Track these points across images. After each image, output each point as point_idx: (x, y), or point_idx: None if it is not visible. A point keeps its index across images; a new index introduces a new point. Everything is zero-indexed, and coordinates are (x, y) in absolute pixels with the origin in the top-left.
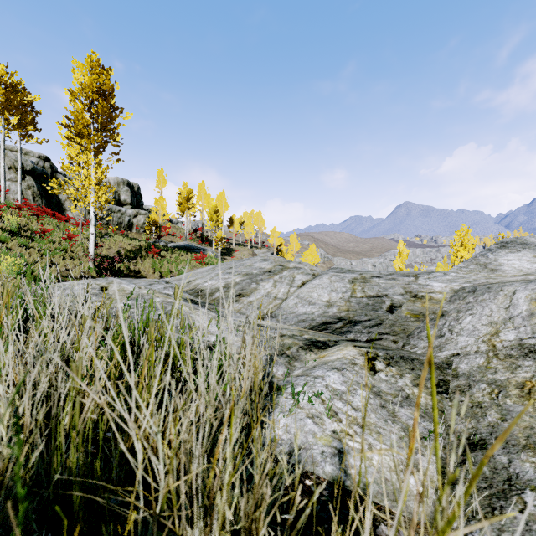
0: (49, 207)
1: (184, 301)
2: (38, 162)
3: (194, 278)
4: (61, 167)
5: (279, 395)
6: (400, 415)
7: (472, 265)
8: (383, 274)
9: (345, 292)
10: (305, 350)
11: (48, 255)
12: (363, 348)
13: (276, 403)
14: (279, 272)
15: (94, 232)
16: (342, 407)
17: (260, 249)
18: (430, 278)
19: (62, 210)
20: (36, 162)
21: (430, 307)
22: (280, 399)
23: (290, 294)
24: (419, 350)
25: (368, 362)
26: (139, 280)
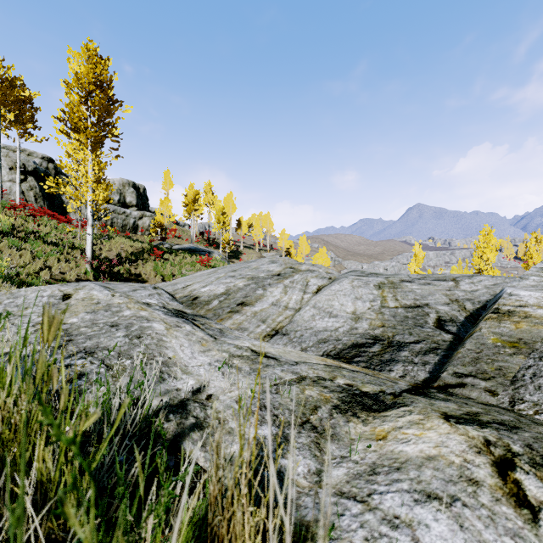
0: (52, 208)
1: (166, 314)
2: (42, 163)
3: (191, 282)
4: (58, 164)
5: None
6: None
7: None
8: (413, 278)
9: (373, 301)
10: (343, 414)
11: (42, 257)
12: (468, 428)
13: None
14: (290, 276)
15: (91, 233)
16: None
17: (269, 252)
18: (475, 283)
19: (65, 212)
20: (39, 163)
21: (532, 331)
22: None
23: (304, 302)
24: None
25: (501, 474)
26: (124, 285)
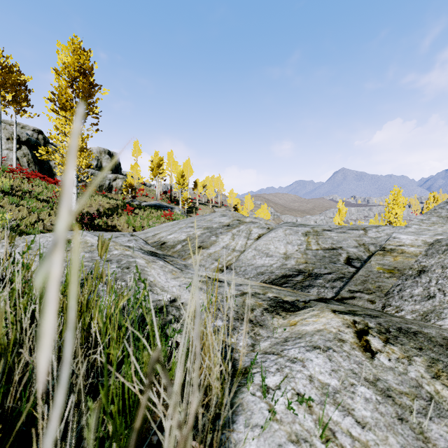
0: (42, 172)
1: (143, 254)
2: (33, 135)
3: (159, 231)
4: (48, 136)
5: (243, 387)
6: (434, 438)
7: (434, 218)
8: (333, 227)
9: (300, 245)
10: (270, 313)
11: (36, 211)
12: (345, 316)
13: (240, 403)
14: (236, 226)
15: (76, 192)
16: (339, 420)
17: (220, 208)
18: (379, 231)
19: (52, 175)
20: (31, 135)
21: (404, 262)
22: (245, 395)
23: (247, 246)
24: (407, 314)
25: (358, 337)
26: (107, 233)
